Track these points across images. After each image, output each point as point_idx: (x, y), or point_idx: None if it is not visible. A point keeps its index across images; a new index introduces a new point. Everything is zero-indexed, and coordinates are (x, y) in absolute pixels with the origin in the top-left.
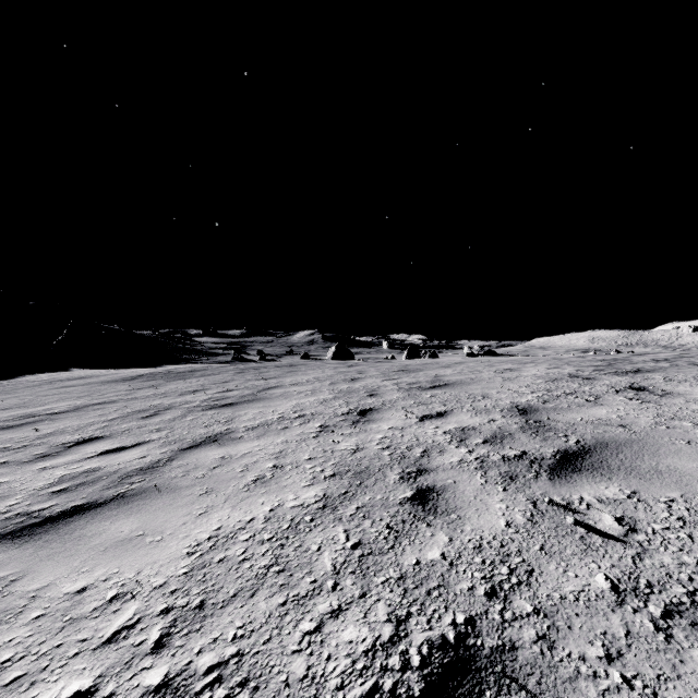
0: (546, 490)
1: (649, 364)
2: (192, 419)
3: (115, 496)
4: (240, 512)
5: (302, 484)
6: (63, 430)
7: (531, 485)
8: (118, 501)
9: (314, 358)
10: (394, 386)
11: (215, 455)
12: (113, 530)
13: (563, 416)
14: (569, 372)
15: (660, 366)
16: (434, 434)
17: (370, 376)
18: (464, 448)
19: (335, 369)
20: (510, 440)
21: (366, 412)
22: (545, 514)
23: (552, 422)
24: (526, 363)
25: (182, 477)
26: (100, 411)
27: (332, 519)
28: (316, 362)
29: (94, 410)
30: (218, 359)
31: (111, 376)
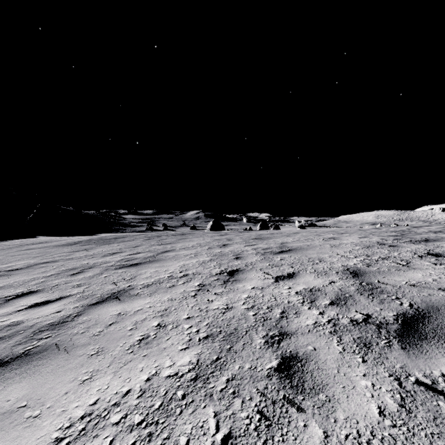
0: (404, 362)
1: (431, 235)
2: (106, 276)
3: (20, 354)
4: (119, 380)
5: (179, 347)
6: (11, 284)
7: (388, 356)
8: (20, 359)
9: (199, 228)
10: (253, 251)
11: (114, 311)
12: (1, 398)
13: (388, 278)
14: (377, 240)
15: (441, 237)
16: (288, 295)
17: (236, 243)
18: (315, 310)
19: (212, 237)
20: (353, 301)
21: (234, 273)
22: (415, 397)
23: (381, 285)
24: (342, 233)
25: (82, 334)
26: (44, 269)
27: (203, 396)
28: (200, 232)
29: (39, 268)
30: (137, 229)
31: (61, 242)
